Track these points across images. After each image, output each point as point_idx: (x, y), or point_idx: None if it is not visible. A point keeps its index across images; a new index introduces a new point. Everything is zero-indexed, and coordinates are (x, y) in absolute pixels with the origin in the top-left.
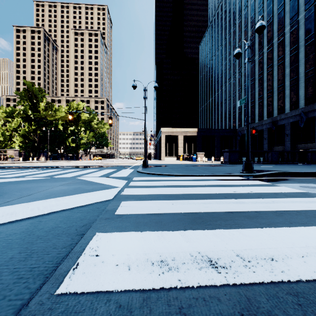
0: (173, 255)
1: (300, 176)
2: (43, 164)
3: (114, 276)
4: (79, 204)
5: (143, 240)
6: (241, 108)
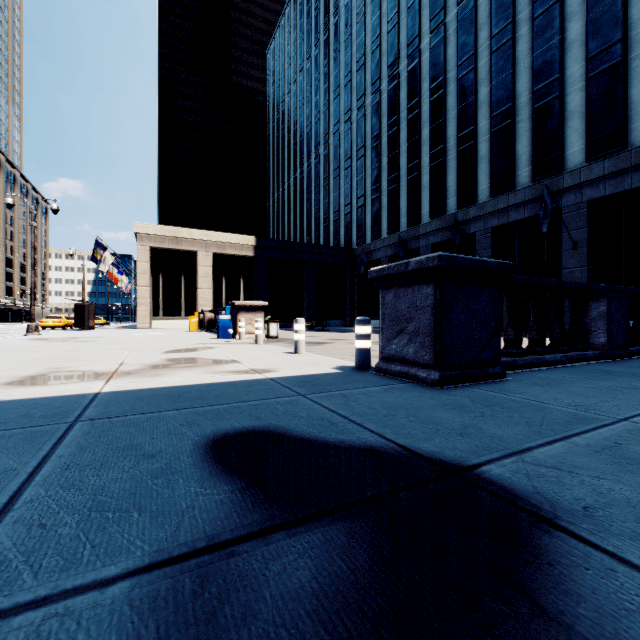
0: None
1: None
2: None
3: None
4: None
5: None
6: (364, 197)
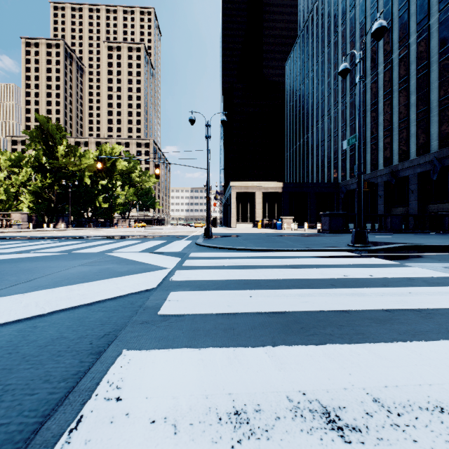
0: (257, 399)
1: (439, 251)
2: (62, 233)
3: None
4: (102, 296)
5: (203, 366)
6: (345, 153)
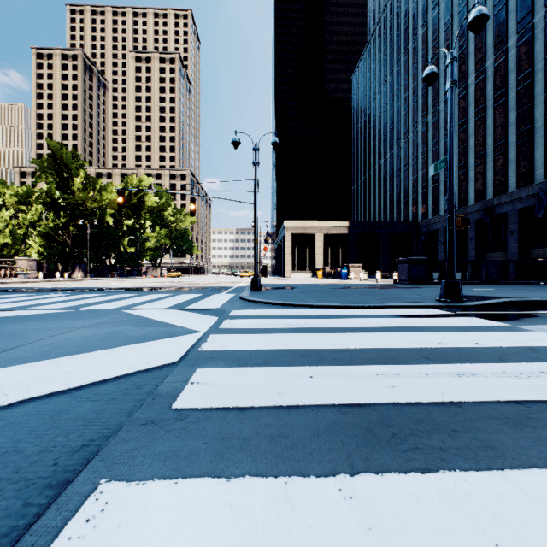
0: None
1: None
2: (77, 284)
3: None
4: (98, 375)
5: (231, 521)
6: (426, 186)
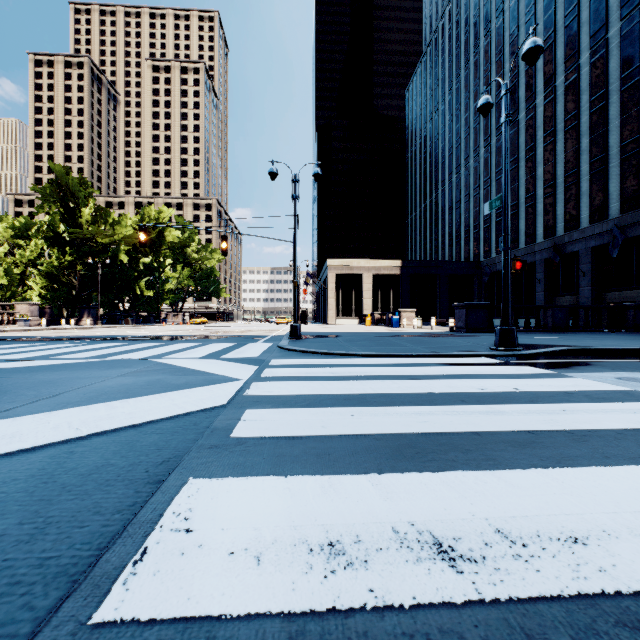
0: (356, 530)
1: (614, 357)
2: (88, 332)
3: (224, 579)
4: (155, 415)
5: (291, 496)
6: (490, 219)
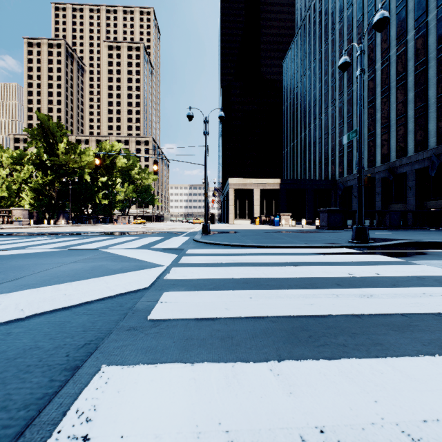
0: (262, 440)
1: None
2: (62, 229)
3: None
4: (90, 297)
5: (196, 389)
6: (343, 150)
